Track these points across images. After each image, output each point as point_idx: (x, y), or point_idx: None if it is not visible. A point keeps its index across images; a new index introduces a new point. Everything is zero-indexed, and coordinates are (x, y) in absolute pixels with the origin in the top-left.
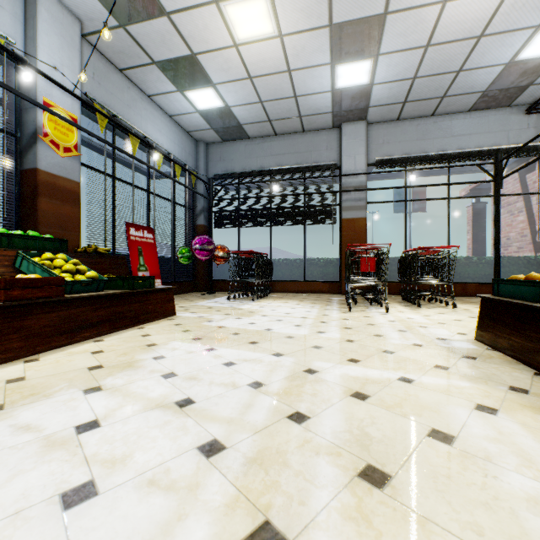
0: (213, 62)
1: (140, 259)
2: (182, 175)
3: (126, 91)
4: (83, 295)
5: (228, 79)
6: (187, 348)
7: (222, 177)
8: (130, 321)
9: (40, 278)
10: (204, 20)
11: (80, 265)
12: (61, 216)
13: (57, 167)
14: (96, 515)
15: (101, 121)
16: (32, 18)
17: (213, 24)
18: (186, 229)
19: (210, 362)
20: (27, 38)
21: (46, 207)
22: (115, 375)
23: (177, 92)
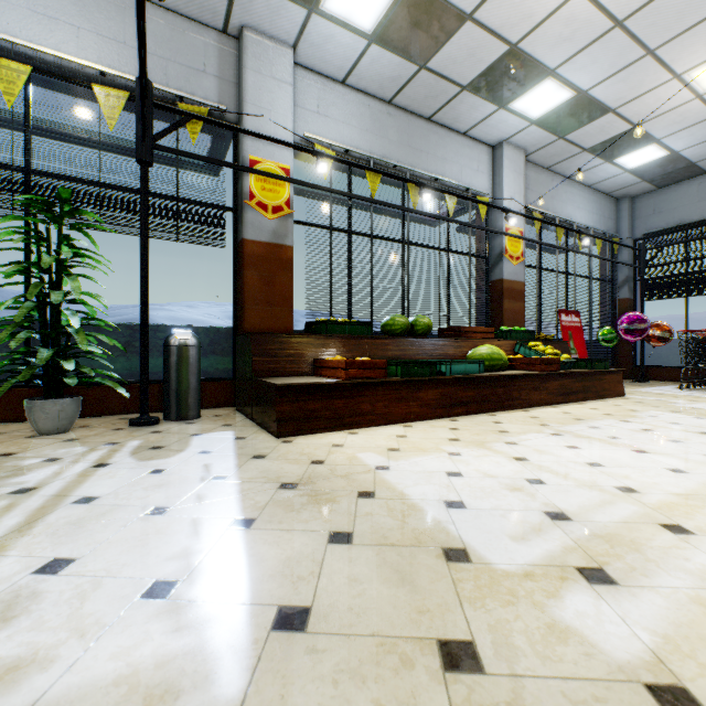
0: (660, 123)
1: (570, 343)
2: (596, 244)
3: (550, 184)
4: (569, 371)
5: (679, 129)
6: (671, 415)
7: (655, 234)
8: (592, 394)
9: (550, 359)
10: (656, 96)
11: (553, 350)
12: (513, 311)
13: (512, 274)
14: (691, 445)
15: (536, 224)
16: (498, 170)
17: (668, 94)
18: (606, 306)
19: (705, 423)
20: (494, 185)
21: (506, 306)
22: (628, 418)
23: (604, 163)
